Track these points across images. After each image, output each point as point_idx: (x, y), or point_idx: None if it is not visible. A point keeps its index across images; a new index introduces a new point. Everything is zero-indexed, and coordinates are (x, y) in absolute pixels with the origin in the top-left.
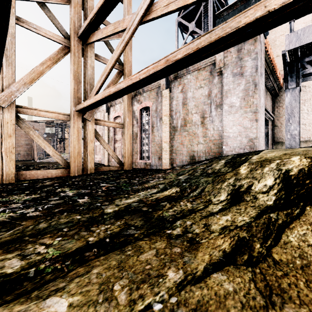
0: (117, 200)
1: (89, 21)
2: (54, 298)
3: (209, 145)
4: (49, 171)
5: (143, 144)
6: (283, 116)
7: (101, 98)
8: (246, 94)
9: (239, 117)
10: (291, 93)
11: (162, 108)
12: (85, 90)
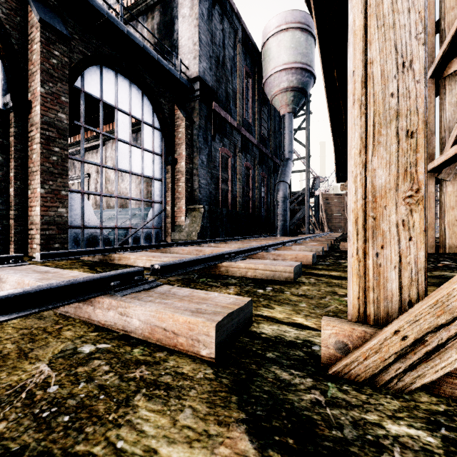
0: (438, 271)
1: (441, 55)
2: None
3: None
4: None
5: None
6: None
7: (453, 153)
8: None
9: None
10: None
11: None
12: (441, 140)
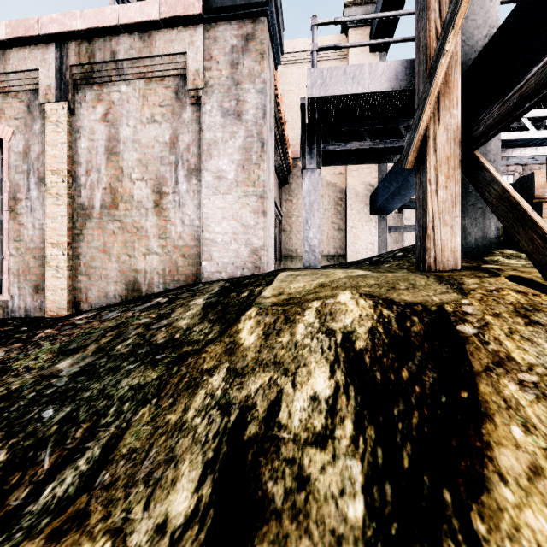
0: None
1: None
2: None
3: (173, 258)
4: None
5: None
6: (293, 216)
7: None
8: (248, 158)
9: (234, 203)
10: (310, 177)
11: (46, 152)
12: None
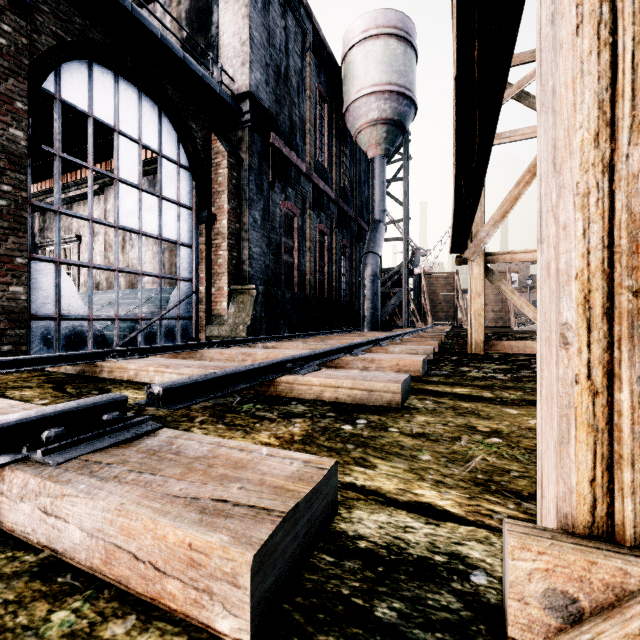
0: None
1: None
2: (510, 409)
3: None
4: (528, 344)
5: None
6: None
7: None
8: None
9: None
10: None
11: None
12: None
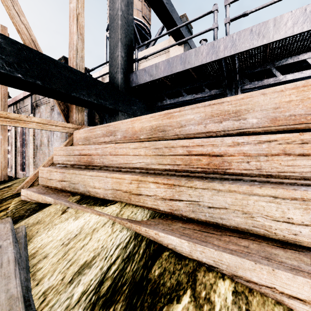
0: None
1: None
2: None
3: None
4: None
5: (24, 157)
6: None
7: None
8: None
9: (59, 145)
10: None
11: (30, 129)
12: None
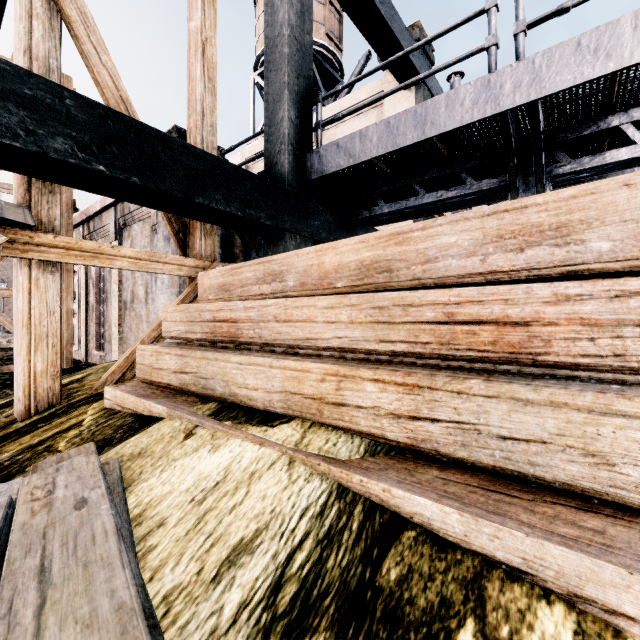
0: None
1: None
2: None
3: None
4: None
5: (102, 323)
6: None
7: None
8: None
9: (167, 300)
10: None
11: (112, 271)
12: None
